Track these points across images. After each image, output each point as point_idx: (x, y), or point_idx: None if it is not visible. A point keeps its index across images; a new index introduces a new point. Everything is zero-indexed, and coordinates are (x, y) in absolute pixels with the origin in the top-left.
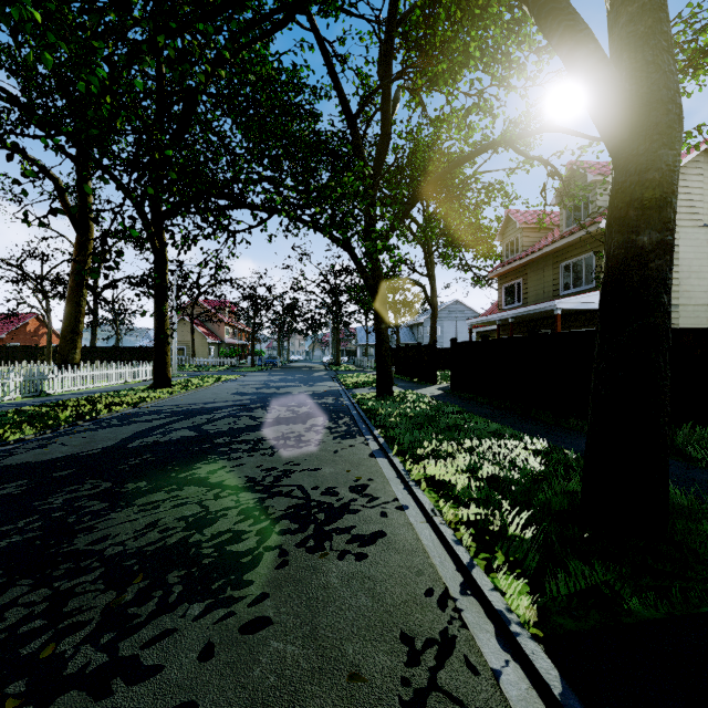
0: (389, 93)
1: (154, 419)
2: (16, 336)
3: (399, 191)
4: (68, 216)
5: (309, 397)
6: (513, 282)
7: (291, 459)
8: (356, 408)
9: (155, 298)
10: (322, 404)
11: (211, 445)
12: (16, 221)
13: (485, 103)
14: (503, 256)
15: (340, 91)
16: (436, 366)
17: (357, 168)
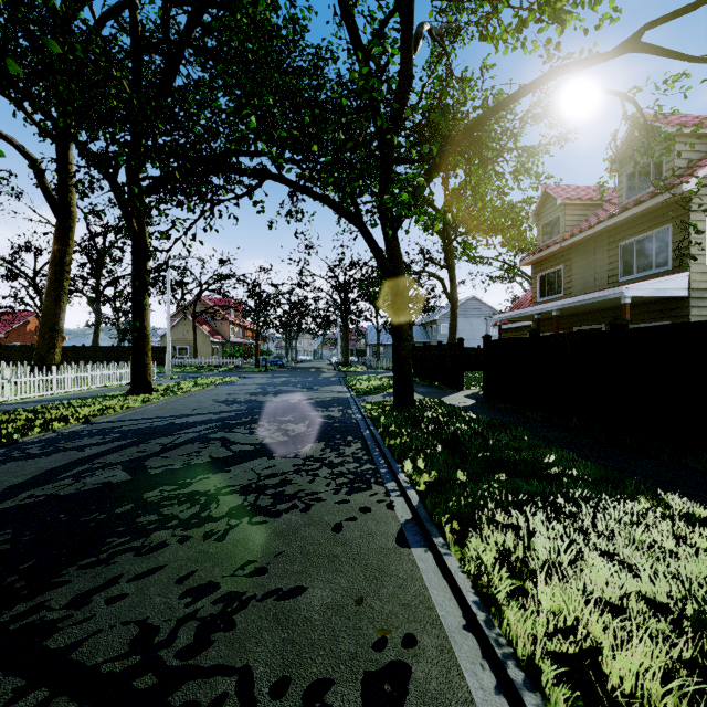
0: (412, 17)
1: (90, 445)
2: (15, 336)
3: (443, 90)
4: (47, 201)
5: (310, 408)
6: (552, 270)
7: (253, 553)
8: (369, 426)
9: (133, 288)
10: (325, 418)
11: (133, 506)
12: (14, 216)
13: (549, 4)
14: (539, 239)
15: (347, 15)
16: (462, 369)
17: (374, 58)
